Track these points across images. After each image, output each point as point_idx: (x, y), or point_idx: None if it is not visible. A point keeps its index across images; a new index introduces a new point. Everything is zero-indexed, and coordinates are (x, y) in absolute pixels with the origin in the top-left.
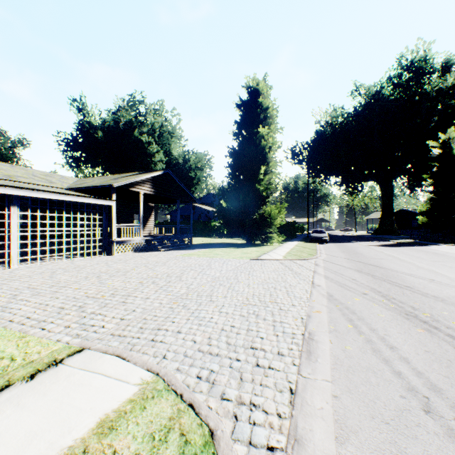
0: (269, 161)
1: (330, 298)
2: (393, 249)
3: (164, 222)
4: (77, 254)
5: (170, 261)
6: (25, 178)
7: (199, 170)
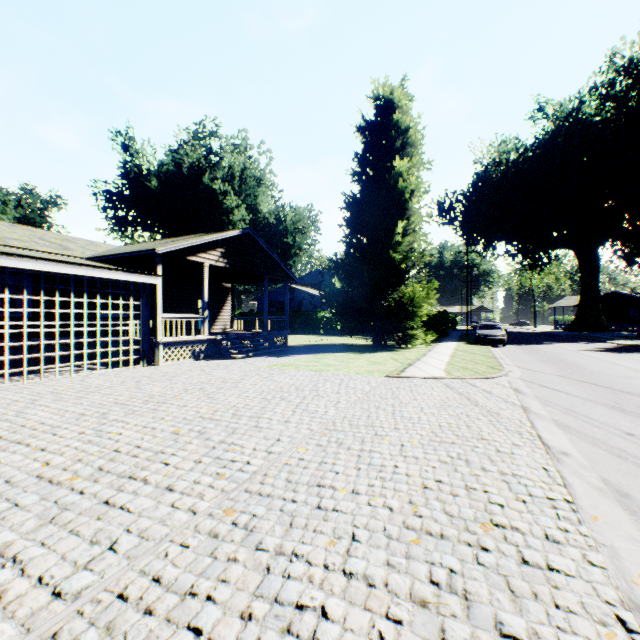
0: (410, 214)
1: (630, 505)
2: (629, 357)
3: (249, 312)
4: (104, 362)
5: (246, 380)
6: (23, 241)
7: (299, 235)
